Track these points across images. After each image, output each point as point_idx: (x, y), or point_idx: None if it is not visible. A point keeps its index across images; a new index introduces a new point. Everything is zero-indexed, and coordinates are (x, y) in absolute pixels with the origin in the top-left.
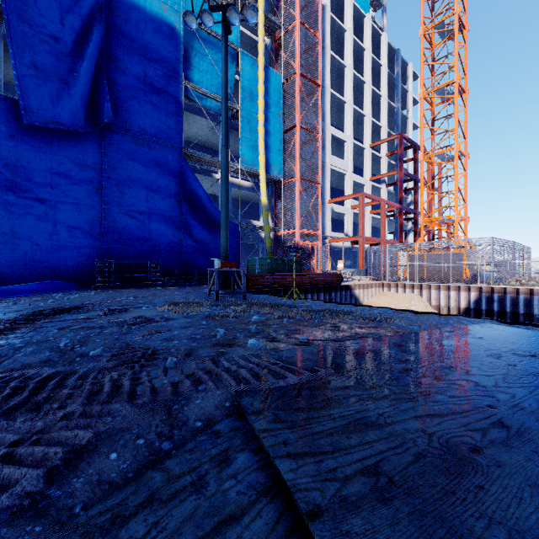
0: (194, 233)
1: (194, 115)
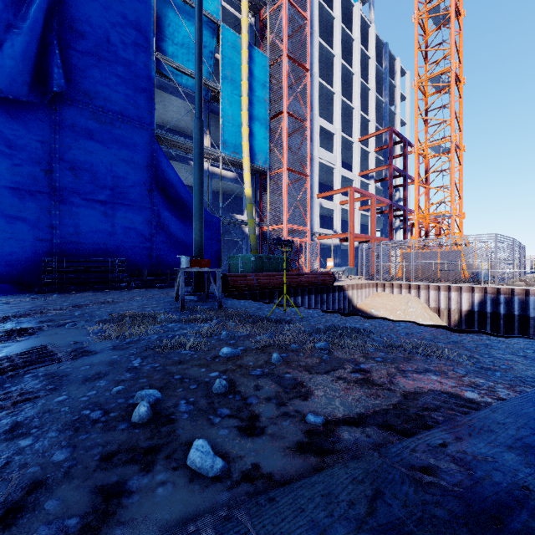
0: (167, 227)
1: (170, 95)
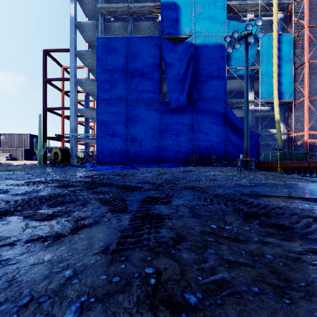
0: (232, 141)
1: (232, 80)
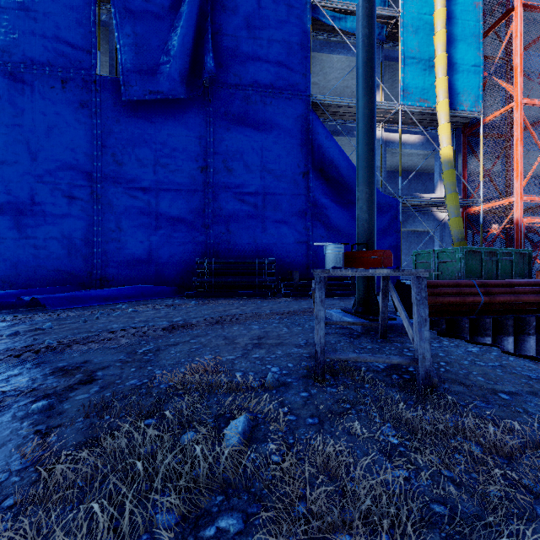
0: (325, 217)
1: (330, 56)
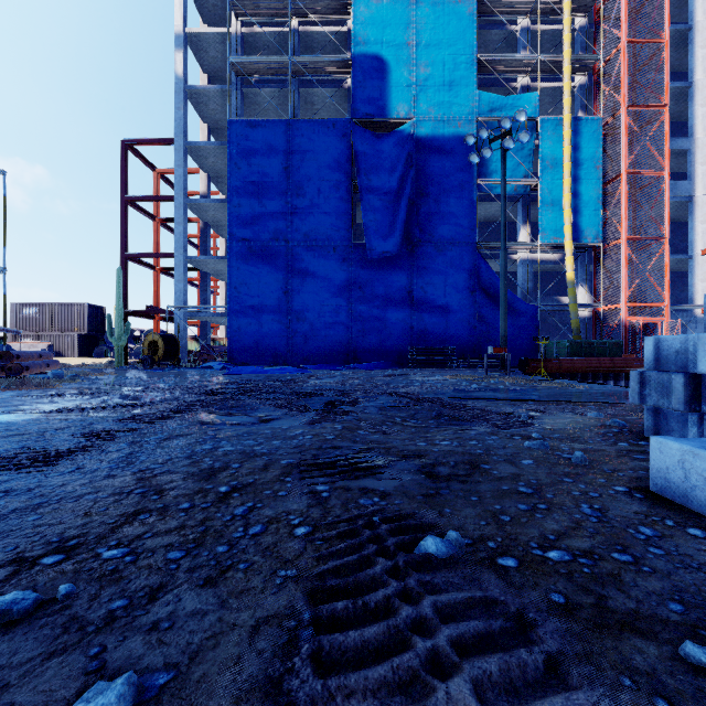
0: (486, 320)
1: (490, 202)
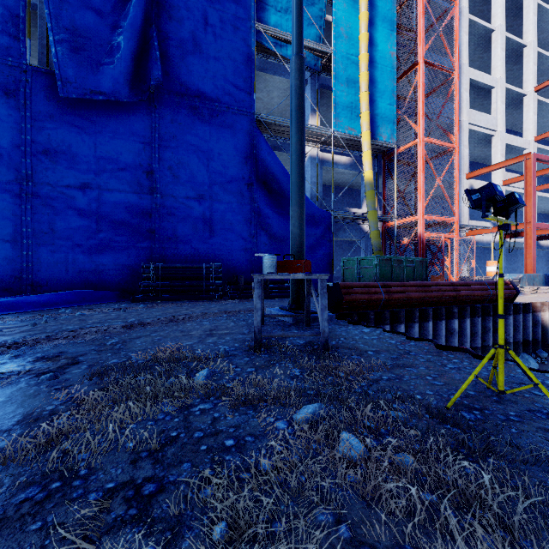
0: (268, 226)
1: (273, 77)
